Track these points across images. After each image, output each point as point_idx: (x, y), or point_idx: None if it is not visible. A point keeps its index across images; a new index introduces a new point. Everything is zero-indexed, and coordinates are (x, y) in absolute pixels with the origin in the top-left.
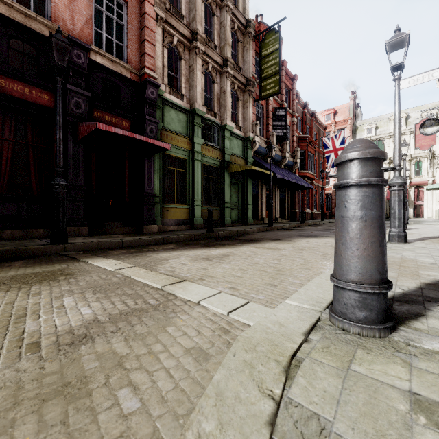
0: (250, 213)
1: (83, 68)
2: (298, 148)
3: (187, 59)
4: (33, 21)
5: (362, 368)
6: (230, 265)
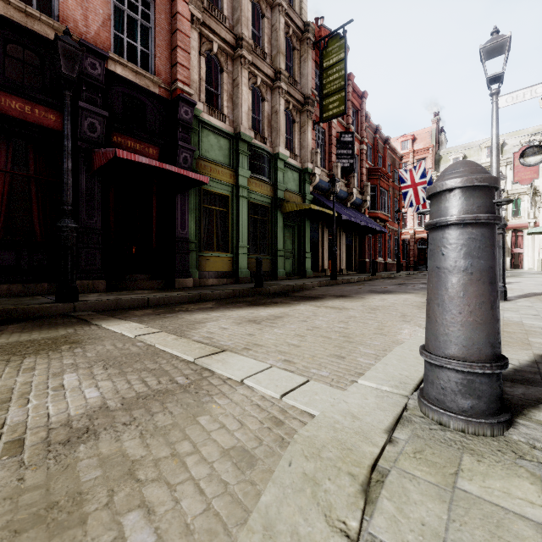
0: (308, 263)
1: (99, 81)
2: (368, 182)
3: (230, 71)
4: (36, 21)
5: (474, 485)
6: (284, 330)
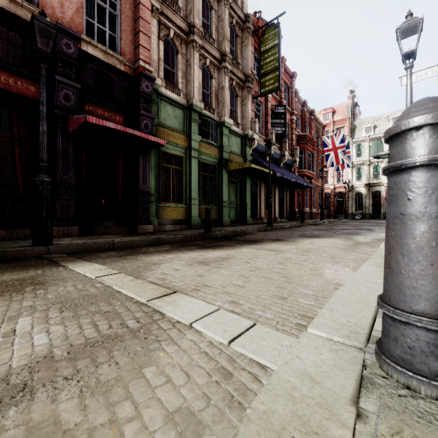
0: (248, 212)
1: (73, 59)
2: (297, 146)
3: (184, 53)
4: (19, 7)
5: None
6: (230, 271)
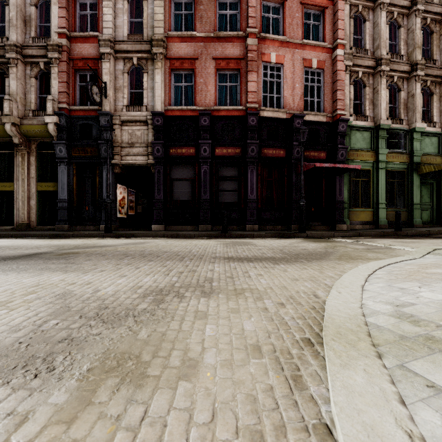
0: None
1: None
2: None
3: (371, 83)
4: (276, 113)
5: None
6: (419, 244)
